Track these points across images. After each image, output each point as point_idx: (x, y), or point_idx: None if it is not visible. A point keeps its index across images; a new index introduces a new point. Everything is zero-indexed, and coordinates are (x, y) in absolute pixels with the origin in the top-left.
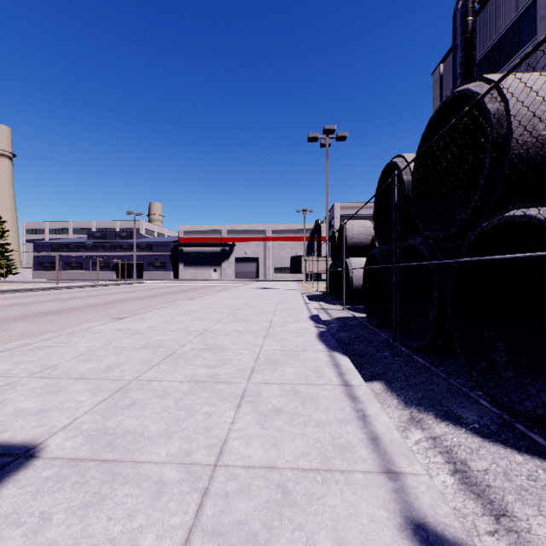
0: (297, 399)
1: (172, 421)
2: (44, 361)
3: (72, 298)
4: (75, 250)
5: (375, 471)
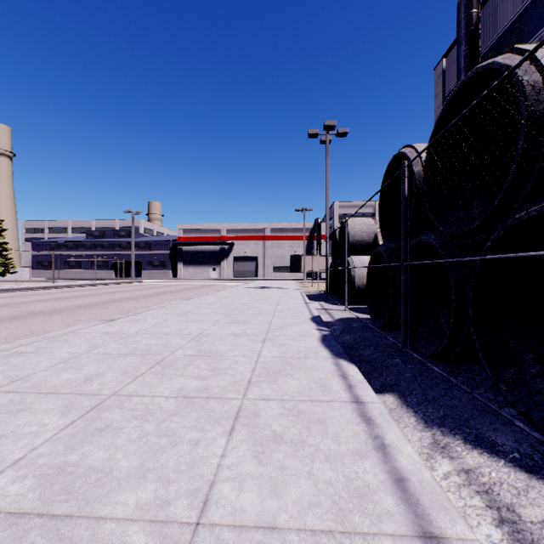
0: (301, 421)
1: (149, 454)
2: (17, 370)
3: (67, 297)
4: (74, 249)
5: (408, 534)
